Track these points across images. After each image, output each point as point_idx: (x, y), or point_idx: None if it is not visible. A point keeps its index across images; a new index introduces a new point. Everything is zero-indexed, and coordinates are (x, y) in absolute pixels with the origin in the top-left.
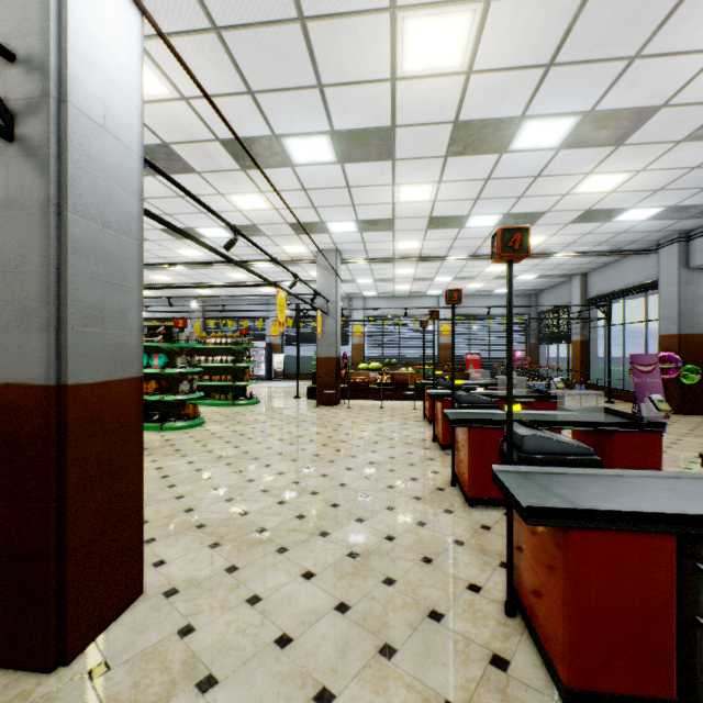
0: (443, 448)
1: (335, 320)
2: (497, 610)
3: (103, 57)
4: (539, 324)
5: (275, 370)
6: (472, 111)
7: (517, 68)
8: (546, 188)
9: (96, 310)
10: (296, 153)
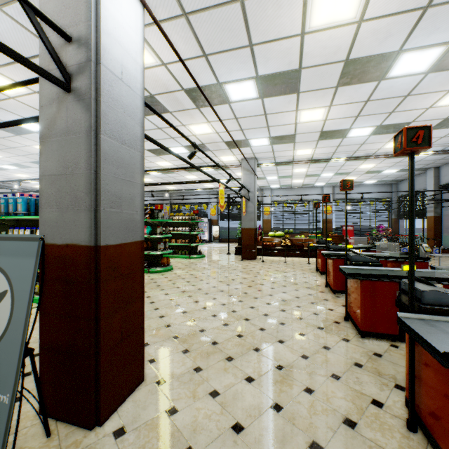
0: (334, 292)
1: (254, 203)
2: (399, 424)
3: (121, 34)
4: (400, 205)
5: (213, 236)
6: (360, 51)
7: (400, 13)
8: (413, 104)
9: (117, 197)
10: (231, 94)
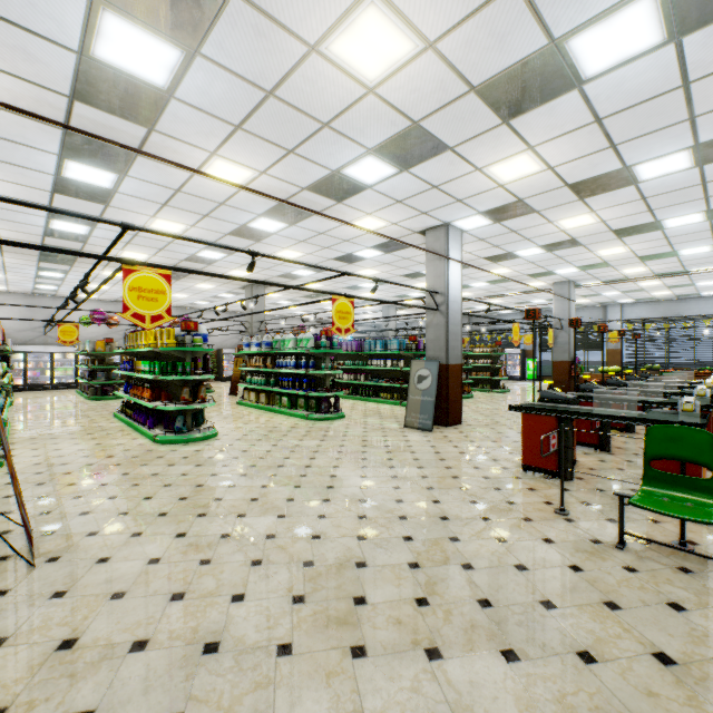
0: None
1: (567, 333)
2: None
3: (454, 284)
4: None
5: (527, 372)
6: (618, 226)
7: (631, 215)
8: None
9: (453, 347)
10: (521, 254)
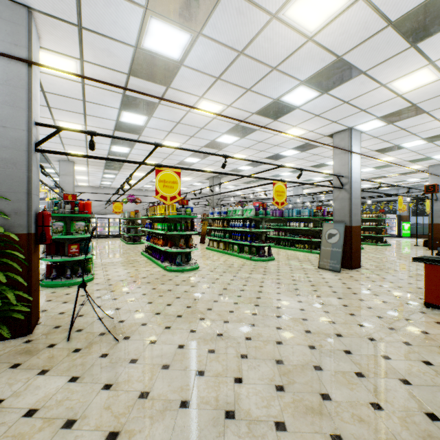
0: None
1: None
2: None
3: (355, 170)
4: None
5: (402, 231)
6: None
7: None
8: None
9: (354, 214)
10: (406, 145)
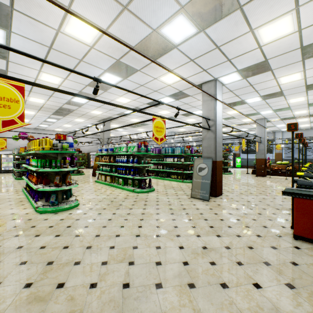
0: None
1: (264, 144)
2: None
3: (219, 114)
4: None
5: (236, 164)
6: (311, 82)
7: None
8: None
9: (218, 151)
10: (248, 101)
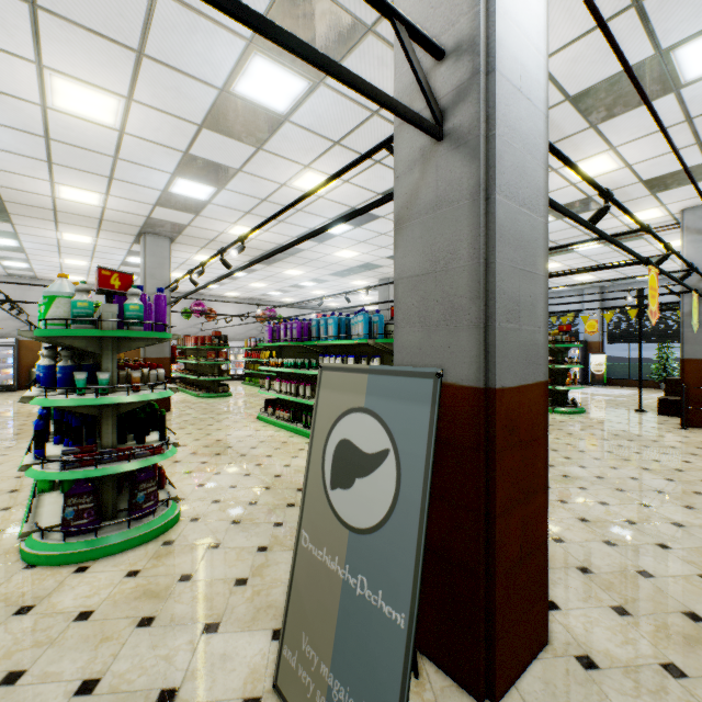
0: None
1: None
2: None
3: (518, 9)
4: None
5: (591, 374)
6: None
7: None
8: None
9: (513, 303)
10: (689, 65)
